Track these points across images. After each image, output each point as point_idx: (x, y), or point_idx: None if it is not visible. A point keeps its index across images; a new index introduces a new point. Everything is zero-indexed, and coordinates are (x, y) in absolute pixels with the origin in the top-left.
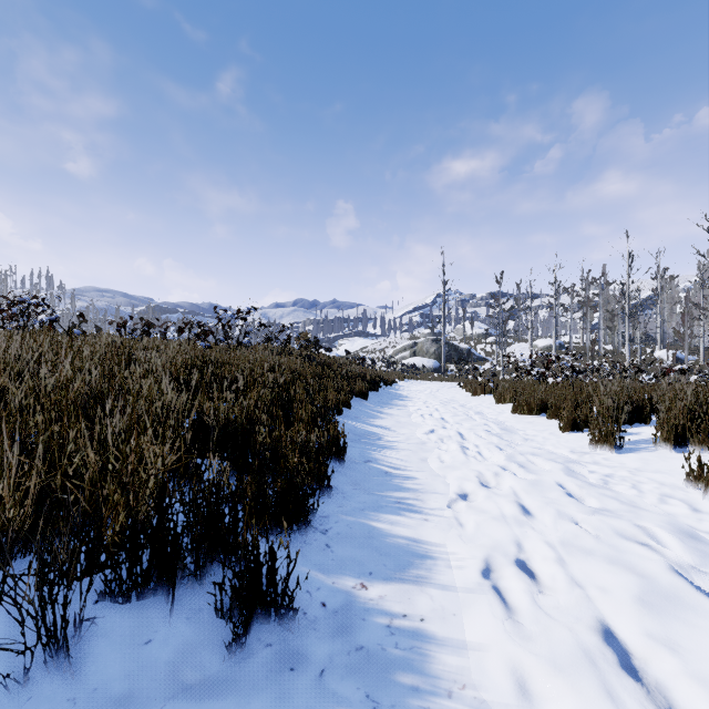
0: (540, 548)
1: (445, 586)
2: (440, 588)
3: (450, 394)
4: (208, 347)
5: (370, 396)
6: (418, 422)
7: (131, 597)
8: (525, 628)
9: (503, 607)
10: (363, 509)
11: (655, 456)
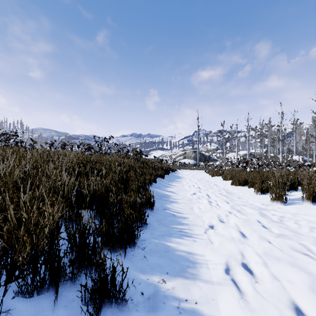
0: (254, 258)
1: (207, 281)
2: (204, 282)
3: (201, 176)
4: (91, 154)
5: (165, 177)
6: (187, 189)
7: (33, 294)
8: (253, 309)
9: (239, 295)
10: (163, 235)
11: (303, 207)
